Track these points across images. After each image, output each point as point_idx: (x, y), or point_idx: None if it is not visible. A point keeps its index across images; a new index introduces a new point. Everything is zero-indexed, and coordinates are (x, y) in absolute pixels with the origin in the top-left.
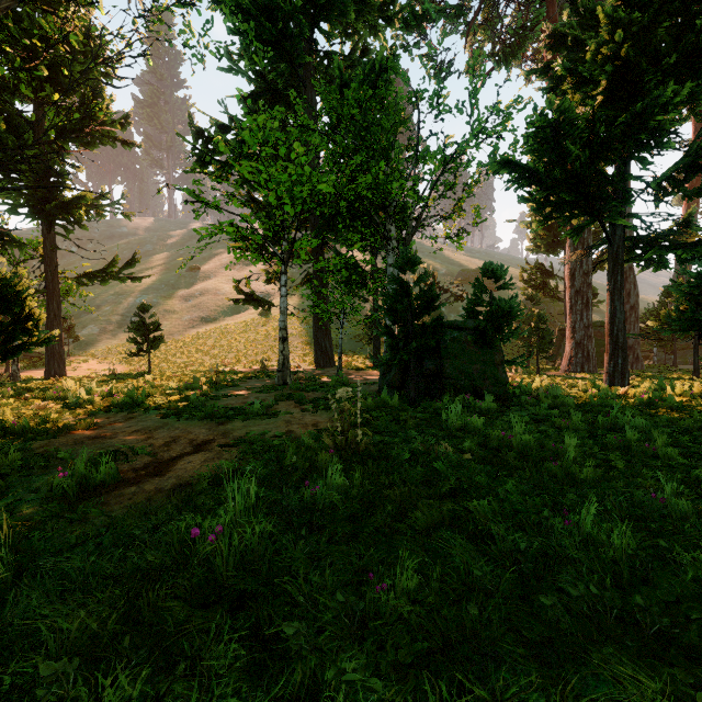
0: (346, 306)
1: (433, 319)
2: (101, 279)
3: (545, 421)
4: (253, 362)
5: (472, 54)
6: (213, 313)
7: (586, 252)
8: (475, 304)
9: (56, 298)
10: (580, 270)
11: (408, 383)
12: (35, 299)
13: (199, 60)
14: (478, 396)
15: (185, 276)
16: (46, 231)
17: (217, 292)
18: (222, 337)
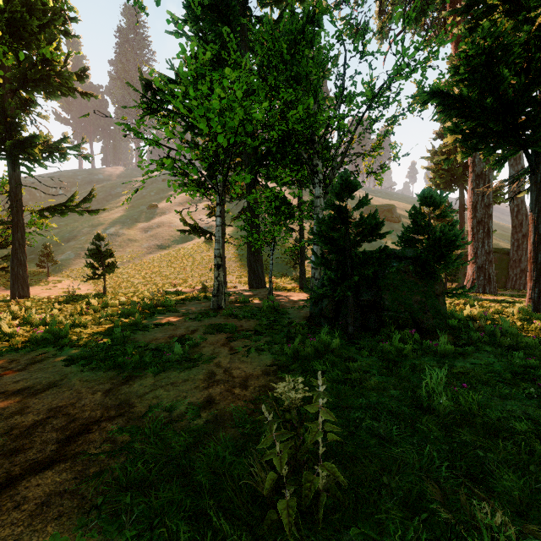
0: (276, 235)
1: (377, 248)
2: (61, 212)
3: (537, 379)
4: (198, 282)
5: (384, 17)
6: (167, 241)
7: (487, 187)
8: (411, 232)
9: (20, 229)
10: (482, 203)
11: (343, 314)
12: (8, 230)
13: (141, 9)
14: (418, 329)
15: (146, 212)
16: (11, 170)
17: (171, 224)
18: (173, 261)
